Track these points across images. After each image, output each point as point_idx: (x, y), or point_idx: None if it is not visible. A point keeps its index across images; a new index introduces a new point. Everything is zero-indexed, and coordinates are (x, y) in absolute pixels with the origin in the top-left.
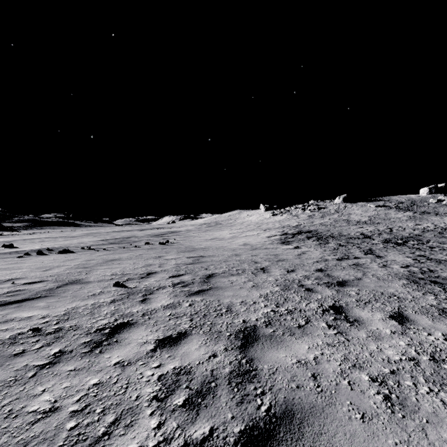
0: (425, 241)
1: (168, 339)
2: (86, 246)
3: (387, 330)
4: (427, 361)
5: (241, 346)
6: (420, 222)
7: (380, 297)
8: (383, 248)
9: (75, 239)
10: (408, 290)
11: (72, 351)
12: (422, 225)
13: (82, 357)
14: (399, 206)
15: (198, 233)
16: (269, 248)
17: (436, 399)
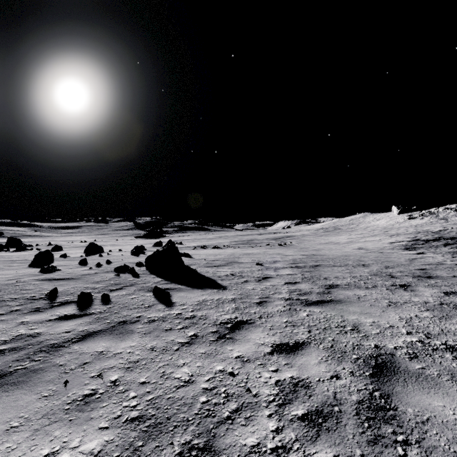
0: None
1: (290, 282)
2: (227, 245)
3: (428, 295)
4: (435, 303)
5: (326, 288)
6: None
7: (455, 286)
8: None
9: (214, 240)
10: None
11: (251, 280)
12: None
13: (256, 282)
14: None
15: (313, 238)
16: (385, 252)
17: (416, 308)
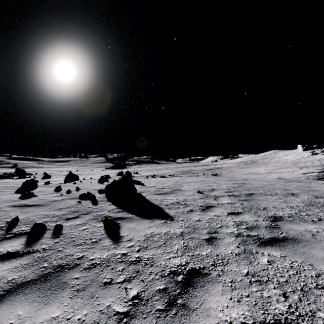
0: None
1: (233, 213)
2: (171, 174)
3: None
4: None
5: (272, 220)
6: None
7: None
8: None
9: (161, 170)
10: None
11: (195, 210)
12: None
13: (200, 212)
14: None
15: (238, 169)
16: (303, 182)
17: None
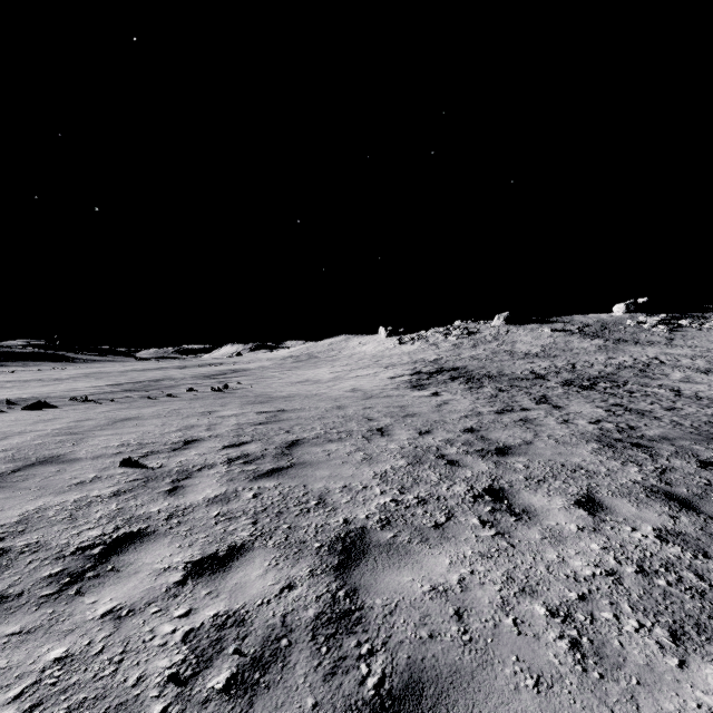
0: (622, 382)
1: (210, 559)
2: (80, 396)
3: (572, 526)
4: (632, 575)
5: (338, 565)
6: (614, 354)
7: (561, 472)
8: (563, 395)
9: (63, 383)
10: (600, 458)
11: (21, 595)
12: (617, 359)
13: (40, 606)
14: (585, 330)
15: (279, 372)
16: (393, 395)
17: (649, 640)
